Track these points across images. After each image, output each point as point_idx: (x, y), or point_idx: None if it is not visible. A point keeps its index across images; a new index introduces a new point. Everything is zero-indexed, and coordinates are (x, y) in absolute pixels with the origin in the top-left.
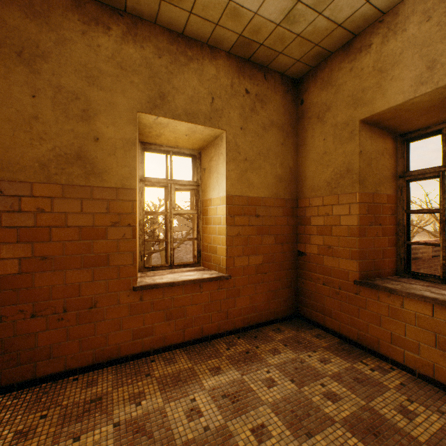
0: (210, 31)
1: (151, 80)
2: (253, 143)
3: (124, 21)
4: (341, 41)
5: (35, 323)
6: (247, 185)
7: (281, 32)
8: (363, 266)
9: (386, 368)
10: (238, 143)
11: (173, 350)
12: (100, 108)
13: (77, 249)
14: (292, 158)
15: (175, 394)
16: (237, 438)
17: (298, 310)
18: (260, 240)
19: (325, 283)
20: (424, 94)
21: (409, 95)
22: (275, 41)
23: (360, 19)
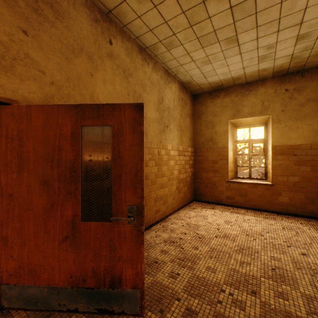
0: (257, 77)
1: (233, 107)
2: (291, 116)
3: (224, 91)
4: None
5: (201, 185)
6: (286, 139)
7: (295, 61)
8: None
9: None
10: (279, 119)
11: (242, 208)
12: (216, 123)
13: (210, 167)
14: None
15: (233, 214)
16: (242, 224)
17: None
18: (297, 168)
19: None
20: None
21: None
22: (295, 64)
23: None
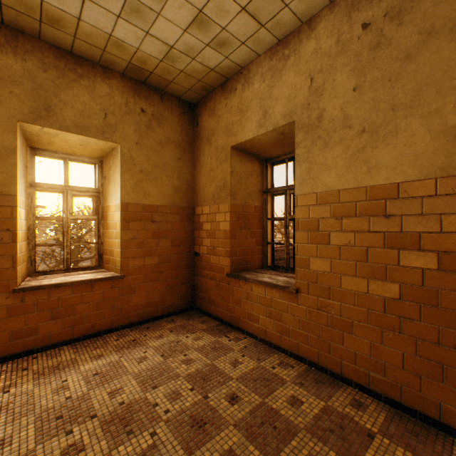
0: (99, 54)
1: (35, 92)
2: (149, 156)
3: (2, 32)
4: (218, 81)
5: None
6: (143, 194)
7: (166, 66)
8: (234, 262)
9: (241, 338)
10: (134, 156)
11: (61, 347)
12: None
13: None
14: (189, 172)
15: (49, 379)
16: (93, 399)
17: (195, 303)
18: (157, 243)
19: (212, 278)
20: (262, 134)
21: (255, 133)
22: (163, 72)
23: (227, 68)
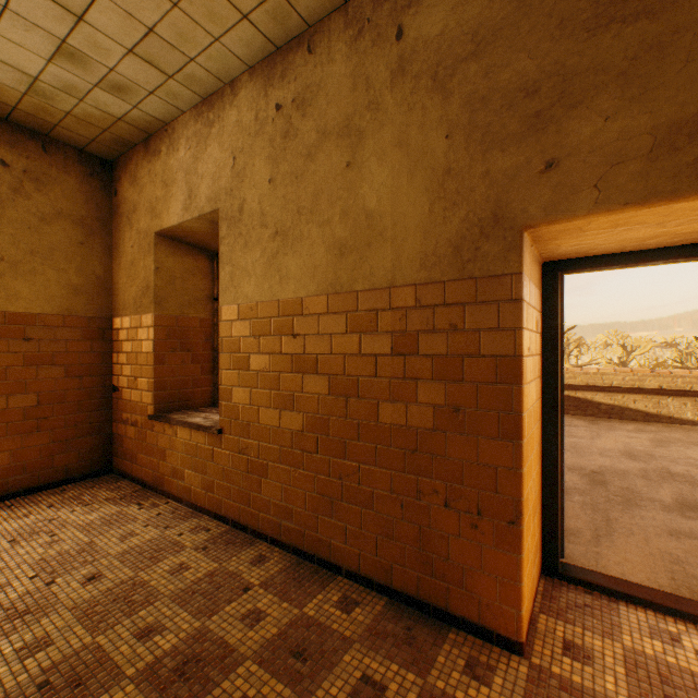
0: None
1: None
2: (19, 237)
3: None
4: (138, 135)
5: None
6: (5, 295)
7: (39, 103)
8: (162, 398)
9: (162, 503)
10: None
11: None
12: None
13: None
14: (102, 264)
15: None
16: None
17: (114, 463)
18: (35, 372)
19: (133, 423)
20: (188, 221)
21: (181, 218)
22: (37, 110)
23: (142, 120)
